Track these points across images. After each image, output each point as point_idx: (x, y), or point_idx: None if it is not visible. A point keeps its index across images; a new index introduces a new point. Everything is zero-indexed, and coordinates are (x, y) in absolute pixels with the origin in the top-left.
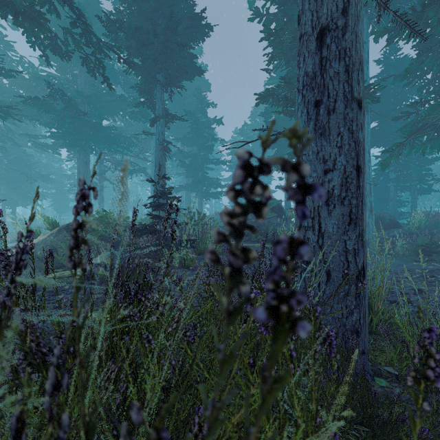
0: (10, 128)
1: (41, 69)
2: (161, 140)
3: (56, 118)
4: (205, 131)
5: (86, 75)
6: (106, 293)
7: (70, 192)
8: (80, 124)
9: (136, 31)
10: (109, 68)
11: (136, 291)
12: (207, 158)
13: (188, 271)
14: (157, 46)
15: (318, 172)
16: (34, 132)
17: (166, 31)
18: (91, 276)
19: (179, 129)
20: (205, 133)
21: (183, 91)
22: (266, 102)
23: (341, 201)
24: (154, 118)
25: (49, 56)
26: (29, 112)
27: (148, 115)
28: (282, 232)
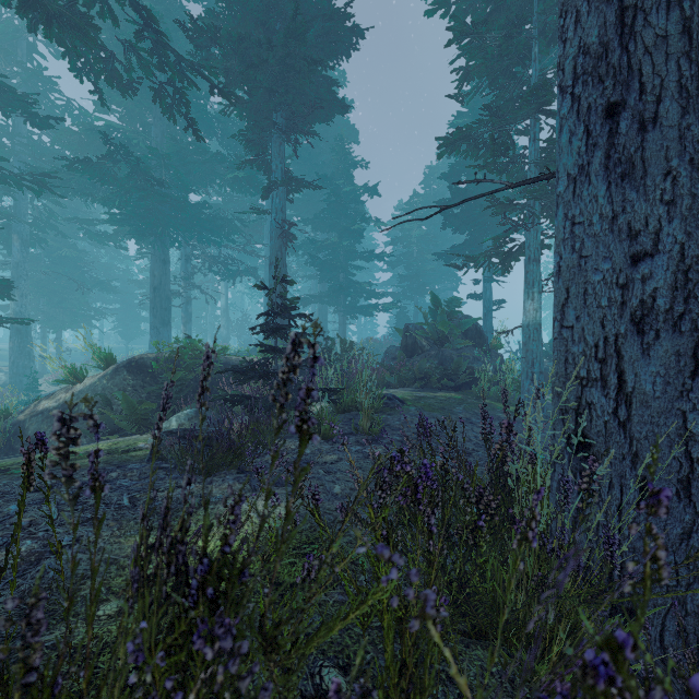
0: (52, 210)
1: (96, 117)
2: (280, 221)
3: (117, 192)
4: (350, 207)
5: (165, 124)
6: (136, 559)
7: (141, 308)
8: (154, 200)
9: (239, 43)
10: (199, 110)
11: (203, 579)
12: (353, 250)
13: (325, 444)
14: (272, 66)
15: (616, 261)
16: (89, 215)
17: (288, 40)
18: (96, 522)
19: (308, 205)
20: (351, 210)
21: (315, 143)
22: (456, 150)
23: (673, 322)
24: (268, 185)
25: (109, 95)
26: (78, 184)
27: (260, 184)
28: (484, 373)
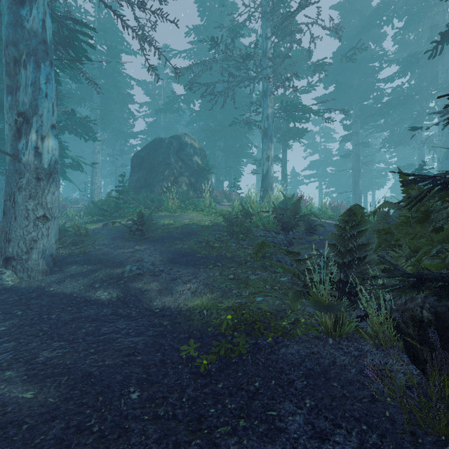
0: None
1: None
2: None
3: None
4: None
5: None
6: None
7: None
8: None
9: None
10: None
11: None
12: None
13: None
14: None
15: None
16: None
17: None
18: None
19: None
20: None
21: None
22: None
23: None
24: None
25: None
26: None
27: None
28: None
